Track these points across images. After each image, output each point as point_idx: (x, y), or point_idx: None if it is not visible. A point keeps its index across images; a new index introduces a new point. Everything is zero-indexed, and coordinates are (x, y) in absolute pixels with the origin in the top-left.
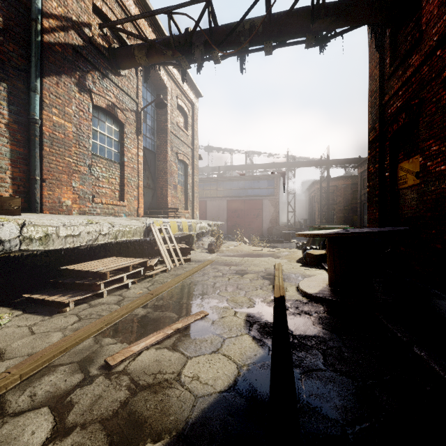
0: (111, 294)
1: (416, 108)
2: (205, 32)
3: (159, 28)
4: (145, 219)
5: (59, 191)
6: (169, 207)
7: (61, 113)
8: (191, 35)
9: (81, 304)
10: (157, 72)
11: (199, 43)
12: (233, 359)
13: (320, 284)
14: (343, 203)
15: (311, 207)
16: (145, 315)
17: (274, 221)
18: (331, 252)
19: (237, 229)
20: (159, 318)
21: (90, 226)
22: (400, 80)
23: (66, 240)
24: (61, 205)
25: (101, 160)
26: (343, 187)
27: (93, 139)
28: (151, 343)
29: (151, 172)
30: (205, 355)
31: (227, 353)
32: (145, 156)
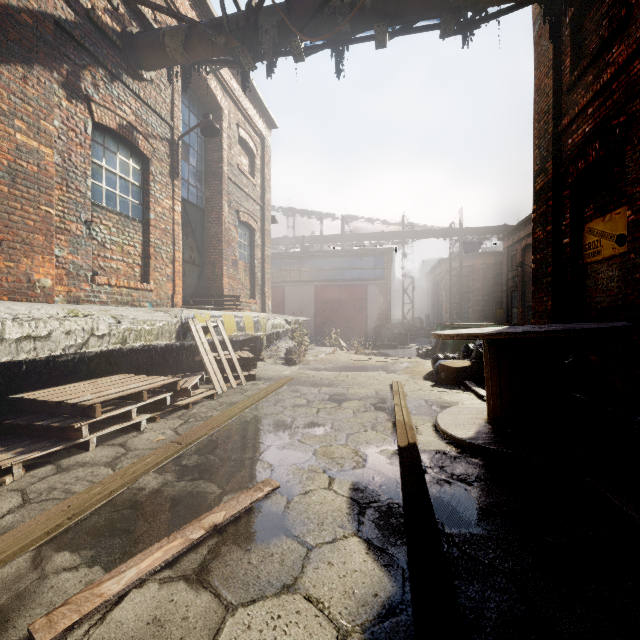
0: (105, 443)
1: (620, 130)
2: (280, 8)
3: (209, 13)
4: (180, 311)
5: (28, 262)
6: (225, 294)
7: (33, 129)
8: (257, 12)
9: (40, 466)
10: (205, 83)
11: (270, 26)
12: (329, 610)
13: (474, 420)
14: (482, 290)
15: (435, 297)
16: (157, 489)
17: (383, 316)
18: (494, 366)
19: (331, 328)
20: (183, 497)
21: (71, 320)
22: (590, 90)
23: (19, 347)
24: (32, 287)
25: (109, 215)
26: (482, 268)
27: (95, 179)
28: (151, 568)
29: (197, 239)
30: (266, 599)
31: (315, 593)
32: (187, 214)
